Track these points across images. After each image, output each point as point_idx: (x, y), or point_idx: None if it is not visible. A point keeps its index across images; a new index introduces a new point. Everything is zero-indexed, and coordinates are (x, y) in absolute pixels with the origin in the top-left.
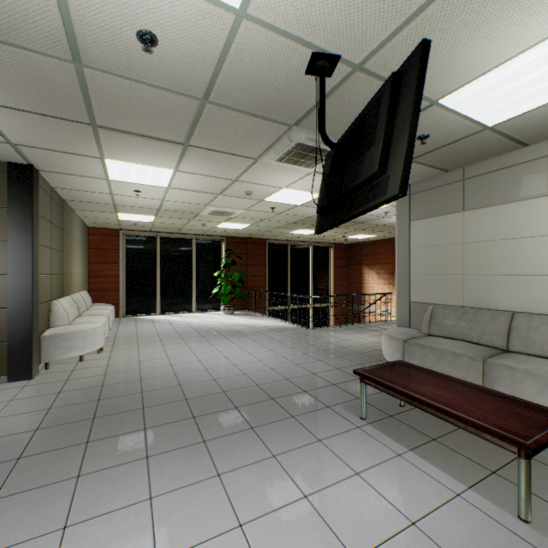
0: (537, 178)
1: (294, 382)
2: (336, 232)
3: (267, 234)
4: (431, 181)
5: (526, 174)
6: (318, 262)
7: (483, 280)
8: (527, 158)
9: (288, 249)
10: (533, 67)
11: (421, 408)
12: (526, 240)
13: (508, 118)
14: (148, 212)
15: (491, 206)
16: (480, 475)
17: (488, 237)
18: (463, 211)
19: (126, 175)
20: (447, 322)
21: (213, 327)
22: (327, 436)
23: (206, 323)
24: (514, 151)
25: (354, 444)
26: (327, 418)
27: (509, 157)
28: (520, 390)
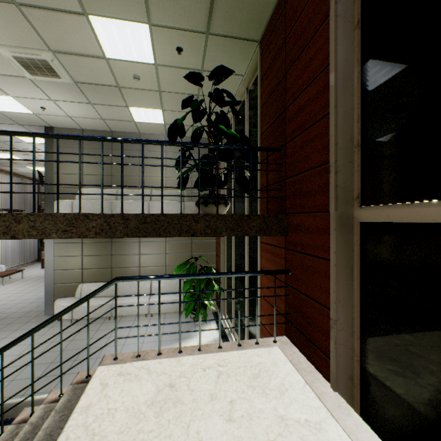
0: None
1: None
2: None
3: None
4: None
5: None
6: None
7: None
8: None
9: None
10: None
11: None
12: None
13: None
14: (114, 109)
15: None
16: None
17: None
18: None
19: (14, 108)
20: None
21: None
22: None
23: None
24: None
25: None
26: None
27: None
28: None
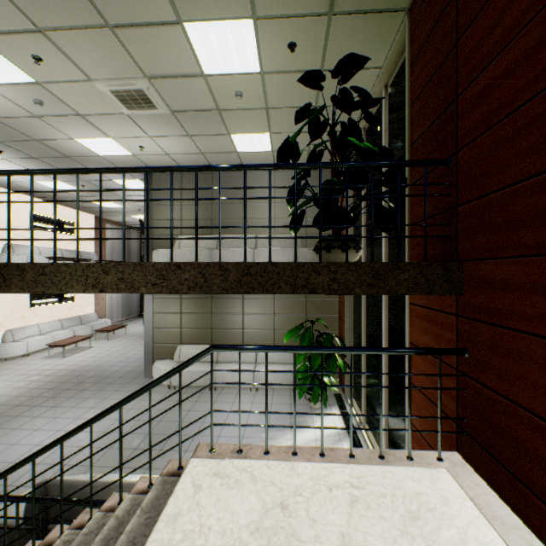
0: None
1: None
2: None
3: None
4: None
5: None
6: None
7: None
8: None
9: None
10: None
11: None
12: None
13: None
14: (214, 139)
15: None
16: None
17: None
18: None
19: (114, 151)
20: None
21: None
22: None
23: None
24: None
25: None
26: None
27: None
28: None
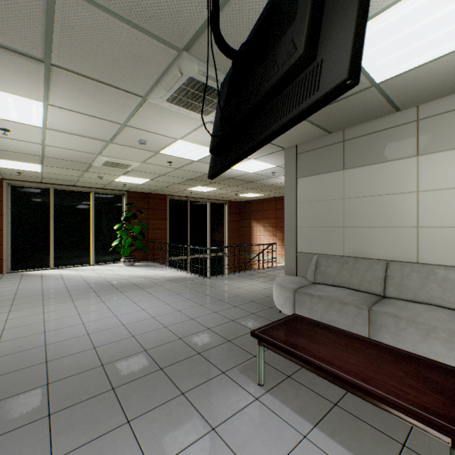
0: (407, 140)
1: (188, 342)
2: (230, 190)
3: (168, 190)
4: (315, 142)
5: (397, 136)
6: (214, 217)
7: (360, 232)
8: (398, 123)
9: (188, 205)
10: (439, 3)
11: (328, 379)
12: (397, 196)
13: (394, 75)
14: (31, 159)
15: (368, 165)
16: (393, 453)
17: (365, 193)
18: (343, 170)
19: None
20: (331, 270)
21: (109, 280)
22: (222, 419)
23: (103, 276)
24: (387, 115)
25: (253, 429)
26: (222, 390)
27: (383, 121)
28: (404, 337)
